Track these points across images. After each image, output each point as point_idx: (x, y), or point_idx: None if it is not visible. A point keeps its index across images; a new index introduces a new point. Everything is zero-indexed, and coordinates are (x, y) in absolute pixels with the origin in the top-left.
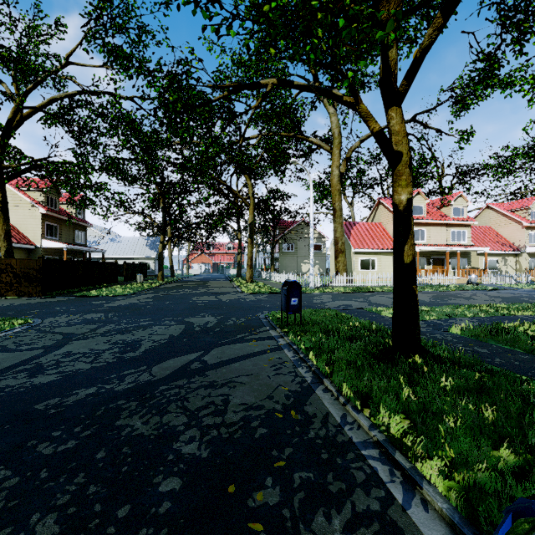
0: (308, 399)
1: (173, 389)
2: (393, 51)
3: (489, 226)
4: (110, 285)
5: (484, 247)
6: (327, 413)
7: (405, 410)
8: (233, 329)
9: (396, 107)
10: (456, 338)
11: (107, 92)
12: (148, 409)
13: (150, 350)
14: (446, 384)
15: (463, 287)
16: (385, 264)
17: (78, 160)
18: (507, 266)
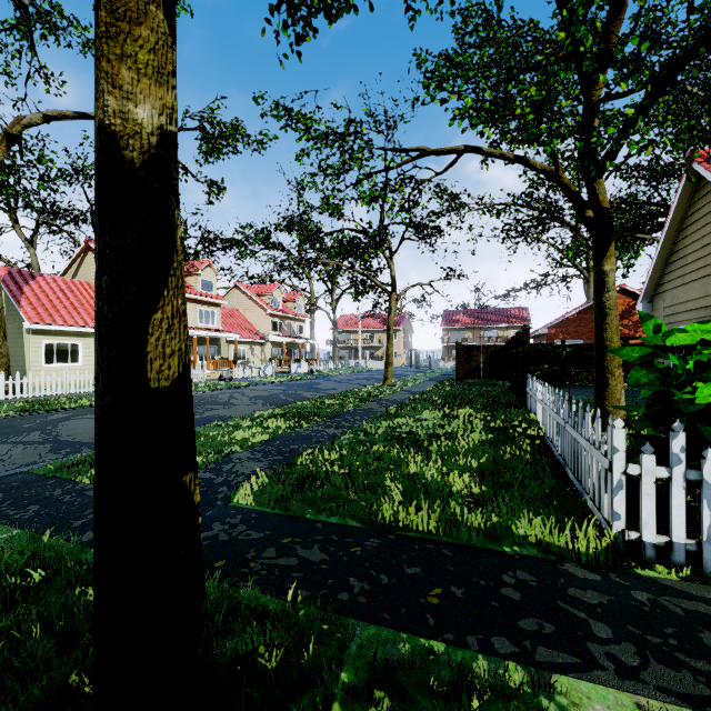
0: None
1: None
2: None
3: (237, 309)
4: None
5: (235, 334)
6: None
7: None
8: None
9: None
10: (254, 522)
11: None
12: None
13: None
14: None
15: (217, 386)
16: None
17: None
18: (255, 356)
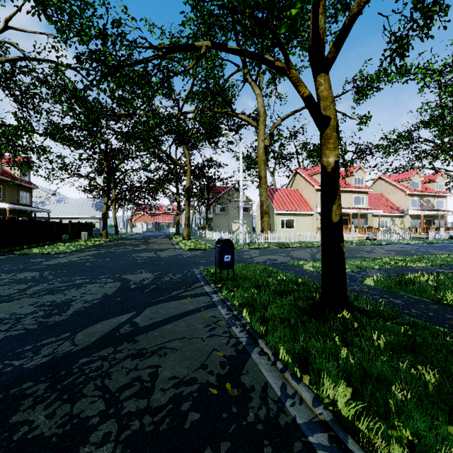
0: (244, 365)
1: (95, 362)
2: (321, 20)
3: (381, 193)
4: (54, 243)
5: (378, 210)
6: (265, 383)
7: (346, 376)
8: (169, 286)
9: (324, 74)
10: (372, 289)
11: (50, 60)
12: (58, 393)
13: (79, 312)
14: (380, 342)
15: (364, 243)
16: (302, 224)
17: (21, 123)
18: (395, 225)
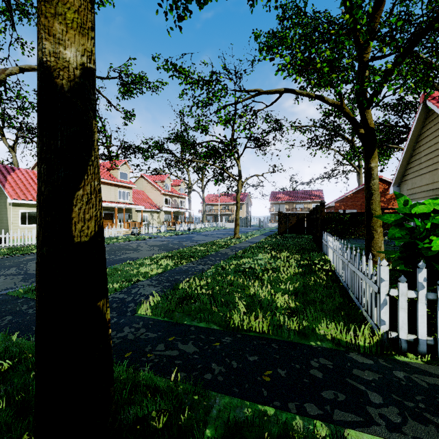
0: None
1: None
2: None
3: (143, 190)
4: None
5: (141, 206)
6: None
7: None
8: None
9: None
10: (151, 327)
11: None
12: None
13: None
14: None
15: (129, 239)
16: None
17: None
18: (154, 219)
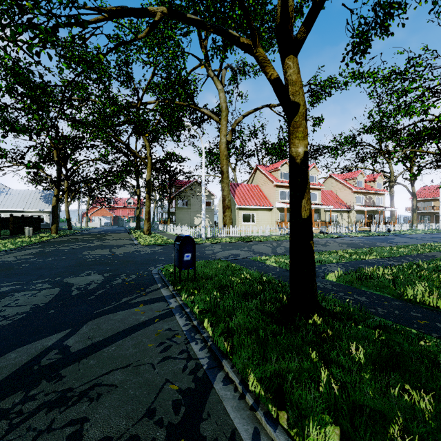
0: (204, 404)
1: None
2: None
3: (331, 190)
4: None
5: (329, 206)
6: (232, 433)
7: (331, 410)
8: (119, 290)
9: (293, 56)
10: (335, 285)
11: None
12: None
13: None
14: (360, 356)
15: (318, 236)
16: (262, 218)
17: None
18: (343, 219)
